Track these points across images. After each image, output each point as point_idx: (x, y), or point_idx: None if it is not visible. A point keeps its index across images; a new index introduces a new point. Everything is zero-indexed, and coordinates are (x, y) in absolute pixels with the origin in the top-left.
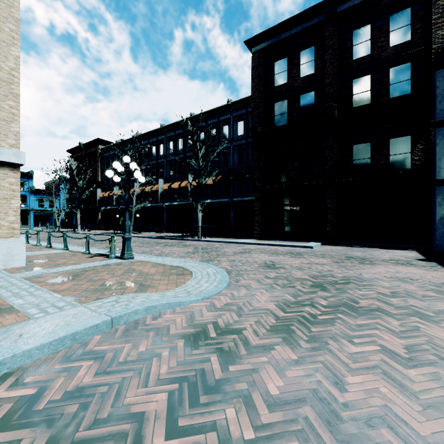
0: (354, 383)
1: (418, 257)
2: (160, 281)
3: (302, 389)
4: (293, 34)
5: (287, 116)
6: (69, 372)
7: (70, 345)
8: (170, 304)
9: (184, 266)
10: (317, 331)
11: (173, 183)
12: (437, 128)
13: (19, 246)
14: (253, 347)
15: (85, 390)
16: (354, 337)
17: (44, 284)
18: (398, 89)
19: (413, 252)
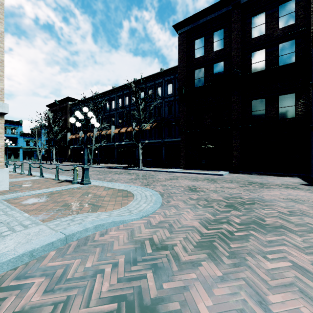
0: (276, 302)
1: (302, 183)
2: (109, 202)
3: (230, 309)
4: (208, 20)
5: (204, 80)
6: (21, 289)
7: (28, 261)
8: (115, 222)
9: (128, 190)
10: (235, 247)
11: (121, 128)
12: None
13: (3, 175)
14: (183, 263)
15: (31, 311)
16: (267, 253)
17: (19, 204)
18: (285, 59)
19: (297, 179)
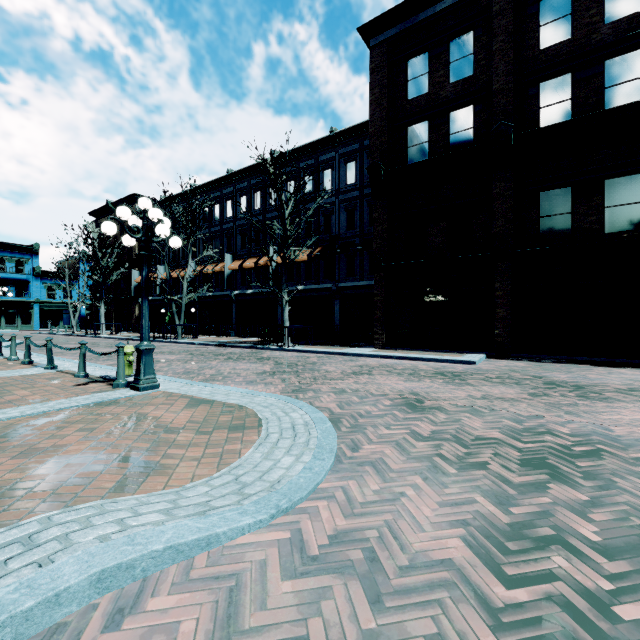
0: None
1: None
2: (189, 447)
3: None
4: (438, 12)
5: (428, 148)
6: None
7: None
8: (178, 547)
9: (248, 406)
10: None
11: (246, 260)
12: None
13: None
14: None
15: None
16: None
17: None
18: (620, 94)
19: None
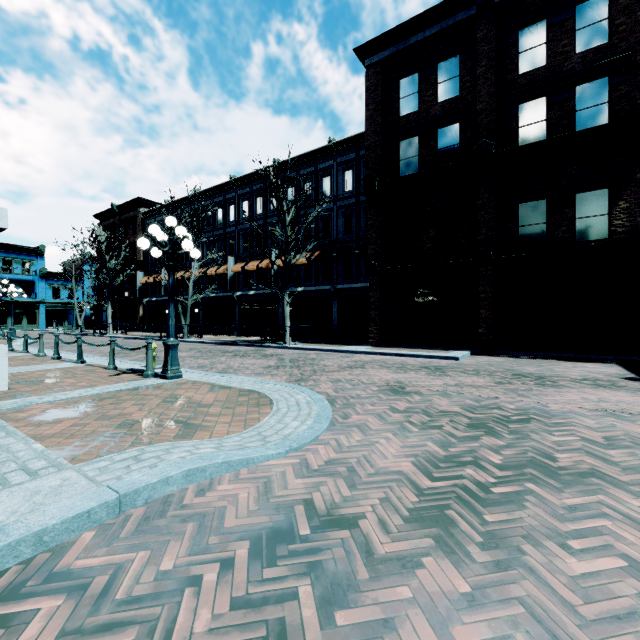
0: None
1: (625, 375)
2: (219, 417)
3: None
4: (427, 37)
5: (419, 161)
6: (8, 627)
7: (31, 556)
8: (230, 463)
9: (260, 390)
10: (496, 521)
11: (248, 263)
12: None
13: None
14: (381, 561)
15: None
16: (569, 536)
17: (25, 423)
18: (589, 117)
19: (615, 367)
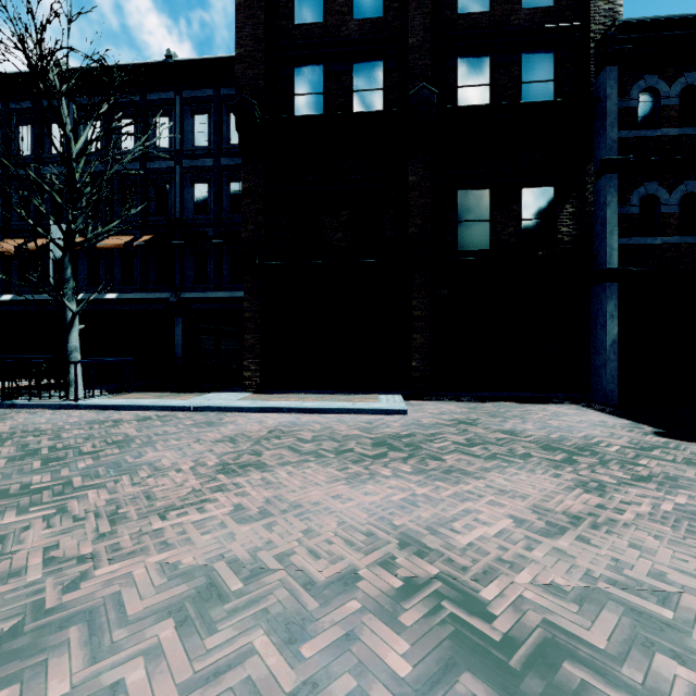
0: None
1: (642, 427)
2: None
3: None
4: None
5: (325, 102)
6: None
7: None
8: None
9: None
10: None
11: None
12: (608, 174)
13: None
14: None
15: None
16: None
17: None
18: (535, 94)
19: (588, 410)
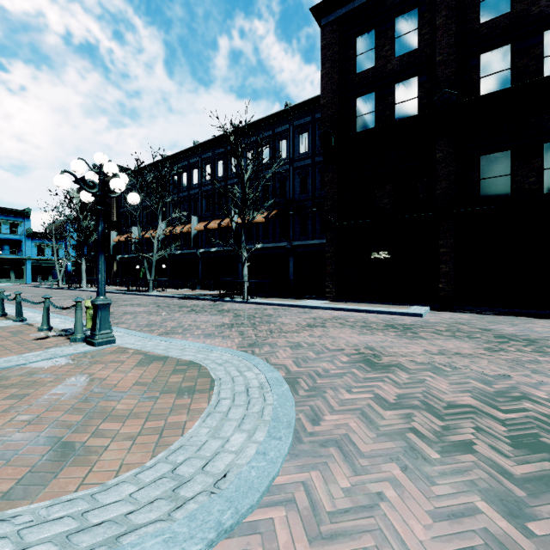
0: None
1: None
2: (128, 419)
3: None
4: None
5: (375, 117)
6: None
7: None
8: None
9: (202, 363)
10: None
11: (210, 222)
12: None
13: None
14: None
15: None
16: None
17: None
18: None
19: None
